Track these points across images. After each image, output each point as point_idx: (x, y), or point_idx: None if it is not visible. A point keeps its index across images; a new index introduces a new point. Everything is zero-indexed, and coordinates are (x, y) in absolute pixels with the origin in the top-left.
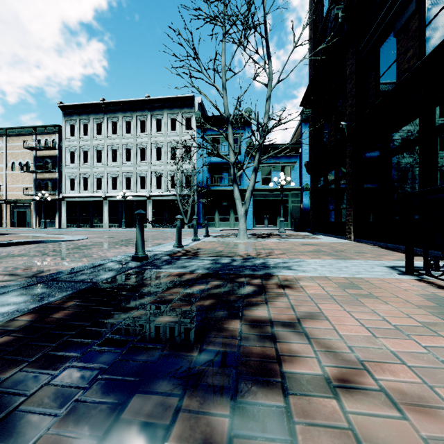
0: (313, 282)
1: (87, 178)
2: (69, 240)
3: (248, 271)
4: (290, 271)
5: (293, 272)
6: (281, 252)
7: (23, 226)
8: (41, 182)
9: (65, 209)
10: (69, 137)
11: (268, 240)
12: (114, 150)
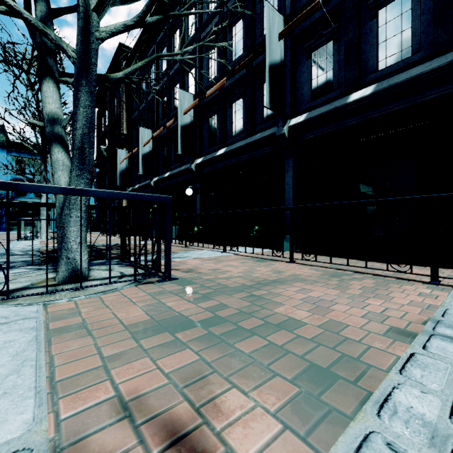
0: None
1: None
2: None
3: None
4: None
5: None
6: None
7: None
8: None
9: None
10: None
11: None
12: None
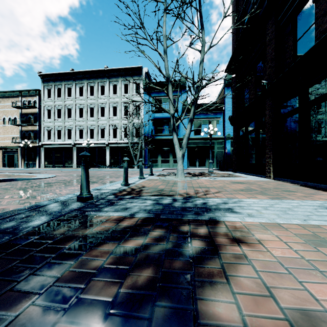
0: (267, 232)
1: (60, 130)
2: (39, 178)
3: (190, 215)
4: (235, 215)
5: (239, 216)
6: (216, 191)
7: (12, 166)
8: (26, 133)
9: (43, 154)
10: (46, 99)
11: (202, 178)
12: (81, 108)
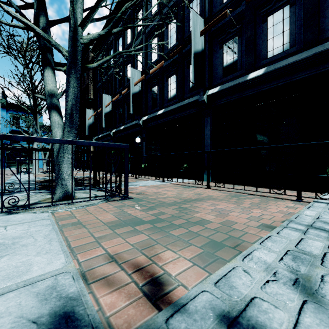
0: None
1: None
2: None
3: None
4: None
5: None
6: None
7: None
8: None
9: None
10: None
11: None
12: None
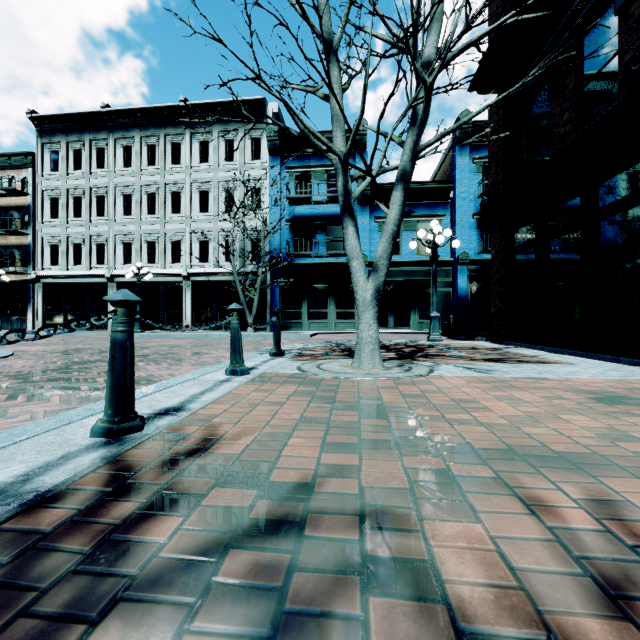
0: None
1: (79, 244)
2: None
3: None
4: None
5: None
6: None
7: None
8: (4, 251)
9: (42, 298)
10: (48, 173)
11: (442, 370)
12: (127, 195)
